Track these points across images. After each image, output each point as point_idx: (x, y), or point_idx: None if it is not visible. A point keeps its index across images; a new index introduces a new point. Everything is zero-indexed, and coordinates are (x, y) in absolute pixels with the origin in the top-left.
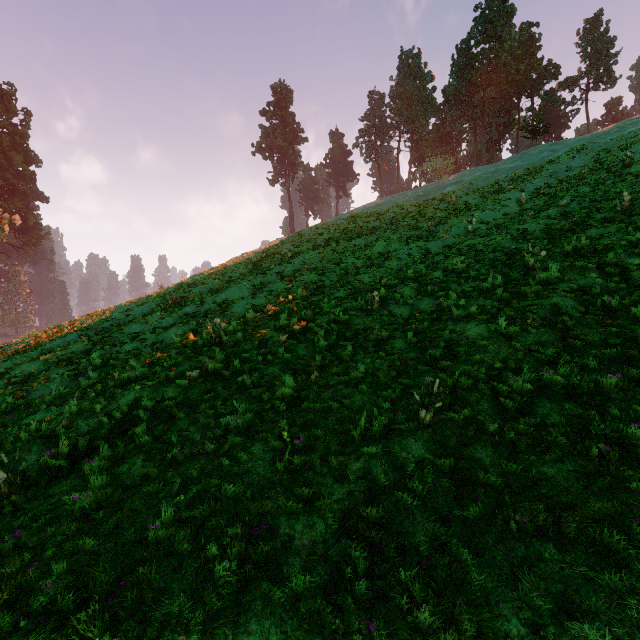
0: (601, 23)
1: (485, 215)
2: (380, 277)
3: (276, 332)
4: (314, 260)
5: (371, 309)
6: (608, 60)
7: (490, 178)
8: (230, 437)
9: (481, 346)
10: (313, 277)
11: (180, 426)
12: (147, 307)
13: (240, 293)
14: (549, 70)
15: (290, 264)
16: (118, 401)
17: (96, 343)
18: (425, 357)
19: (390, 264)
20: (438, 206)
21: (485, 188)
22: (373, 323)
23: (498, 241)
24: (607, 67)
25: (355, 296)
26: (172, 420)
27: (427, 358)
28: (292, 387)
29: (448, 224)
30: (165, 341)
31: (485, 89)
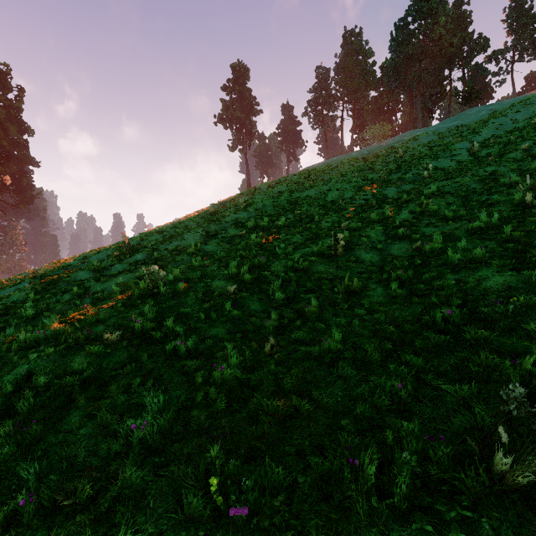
0: (526, 1)
1: (438, 163)
2: (338, 222)
3: (224, 281)
4: (268, 208)
5: (334, 254)
6: (533, 33)
7: (432, 135)
8: (124, 468)
9: (530, 306)
10: (267, 224)
11: (73, 421)
12: (103, 254)
13: (193, 240)
14: (480, 42)
15: (244, 212)
16: (4, 376)
17: (39, 291)
18: (431, 320)
19: (347, 209)
20: (385, 160)
21: (430, 143)
22: (338, 270)
23: (466, 182)
24: (532, 40)
25: (313, 241)
26: (69, 407)
27: (439, 323)
28: (237, 364)
29: (400, 173)
30: (108, 290)
31: (421, 61)
